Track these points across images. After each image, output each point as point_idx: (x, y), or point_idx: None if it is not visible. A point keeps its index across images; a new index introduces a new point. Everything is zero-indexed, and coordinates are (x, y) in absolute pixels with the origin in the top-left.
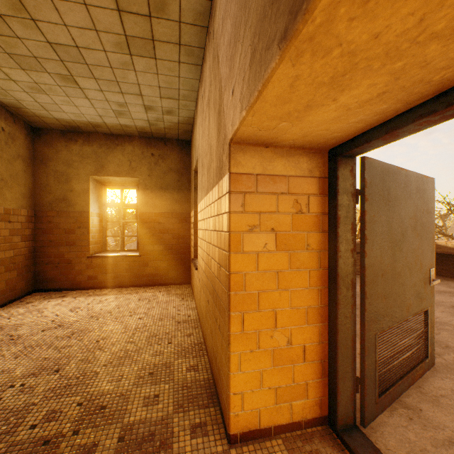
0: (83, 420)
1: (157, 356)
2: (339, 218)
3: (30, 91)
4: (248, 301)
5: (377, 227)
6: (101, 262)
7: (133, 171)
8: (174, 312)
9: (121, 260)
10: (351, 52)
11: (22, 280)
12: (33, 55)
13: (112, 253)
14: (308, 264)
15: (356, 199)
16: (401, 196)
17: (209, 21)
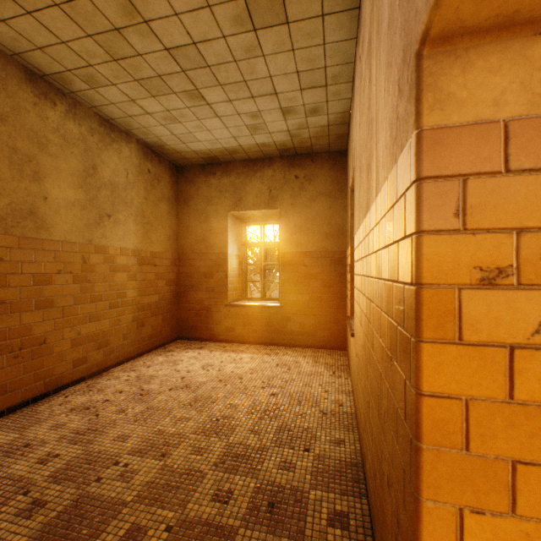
0: None
1: (284, 470)
2: None
3: (165, 122)
4: (478, 482)
5: None
6: (238, 312)
7: (273, 201)
8: (319, 393)
9: (260, 311)
10: None
11: (166, 326)
12: (157, 74)
13: (251, 302)
14: None
15: None
16: None
17: None
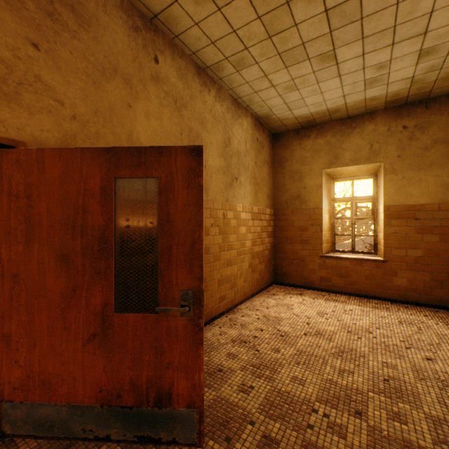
0: None
1: None
2: None
3: (283, 92)
4: None
5: None
6: (334, 264)
7: (374, 155)
8: None
9: (358, 264)
10: None
11: (266, 272)
12: (301, 42)
13: (344, 254)
14: None
15: None
16: None
17: None
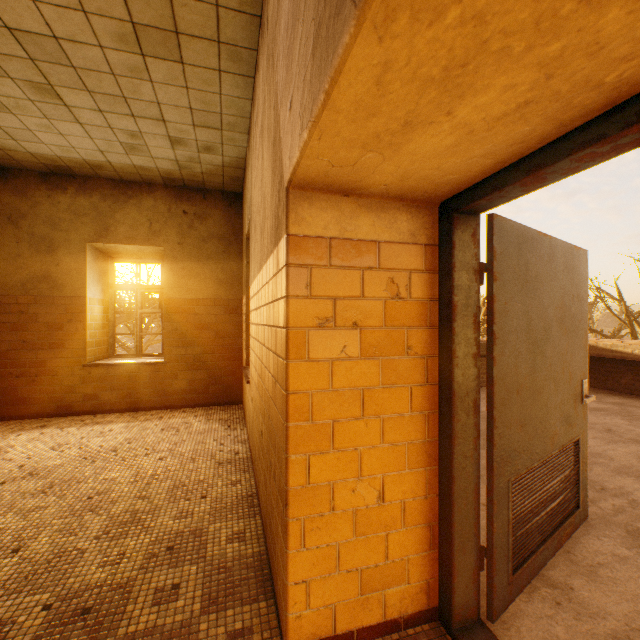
0: (49, 635)
1: (182, 519)
2: (455, 306)
3: None
4: (317, 437)
5: (511, 320)
6: (104, 374)
7: (155, 236)
8: (215, 447)
9: (137, 370)
10: (478, 17)
11: None
12: None
13: (123, 359)
14: (409, 377)
15: (480, 278)
16: (543, 274)
17: (263, 7)
